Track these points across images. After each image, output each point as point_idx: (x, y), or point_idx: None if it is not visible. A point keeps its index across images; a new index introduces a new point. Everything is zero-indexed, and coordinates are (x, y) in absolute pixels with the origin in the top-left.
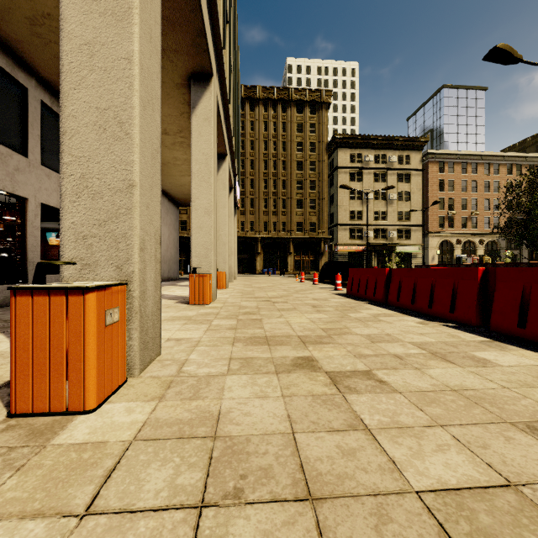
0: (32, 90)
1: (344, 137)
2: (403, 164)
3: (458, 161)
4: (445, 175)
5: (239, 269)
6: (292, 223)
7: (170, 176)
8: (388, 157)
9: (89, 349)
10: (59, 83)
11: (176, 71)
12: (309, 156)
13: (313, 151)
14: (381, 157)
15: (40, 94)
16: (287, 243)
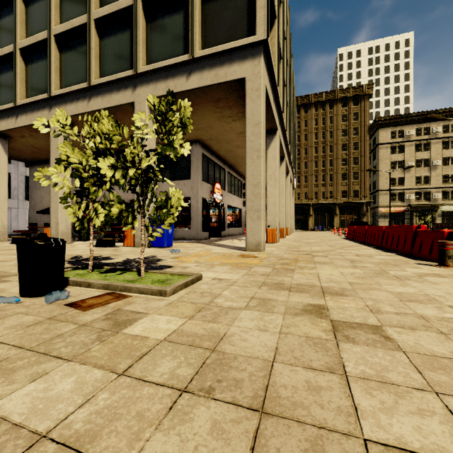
0: (226, 169)
1: (384, 119)
2: (448, 132)
3: None
4: None
5: (296, 226)
6: (338, 191)
7: None
8: (431, 129)
9: (275, 236)
10: (232, 164)
11: None
12: (353, 139)
13: (356, 134)
14: (423, 130)
15: (227, 169)
16: (333, 207)
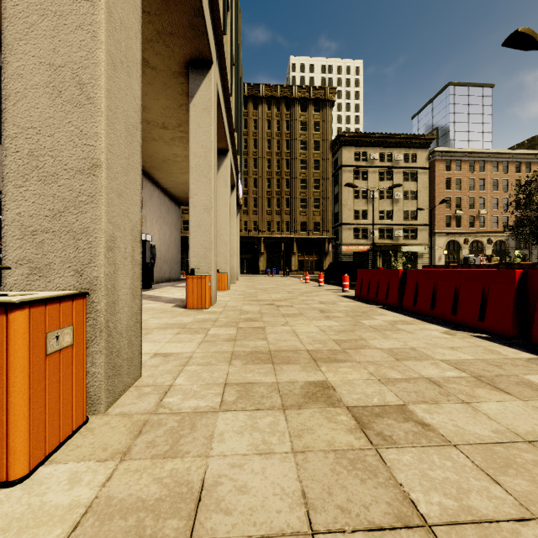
0: None
1: (348, 135)
2: (408, 162)
3: (465, 159)
4: (452, 173)
5: (243, 269)
6: (296, 222)
7: (170, 174)
8: (394, 155)
9: (15, 391)
10: None
11: (172, 58)
12: (313, 155)
13: (318, 150)
14: (386, 155)
15: None
16: (290, 243)
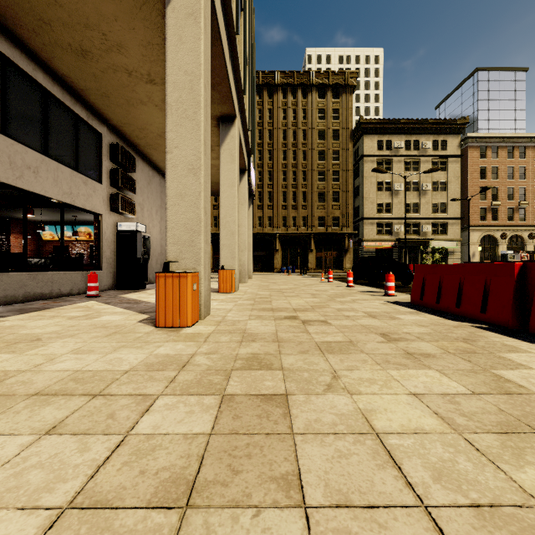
0: None
1: (371, 122)
2: (438, 150)
3: (503, 145)
4: (487, 161)
5: (257, 267)
6: (314, 217)
7: None
8: (421, 143)
9: None
10: None
11: None
12: (332, 145)
13: (337, 139)
14: (412, 143)
15: None
16: (307, 239)
